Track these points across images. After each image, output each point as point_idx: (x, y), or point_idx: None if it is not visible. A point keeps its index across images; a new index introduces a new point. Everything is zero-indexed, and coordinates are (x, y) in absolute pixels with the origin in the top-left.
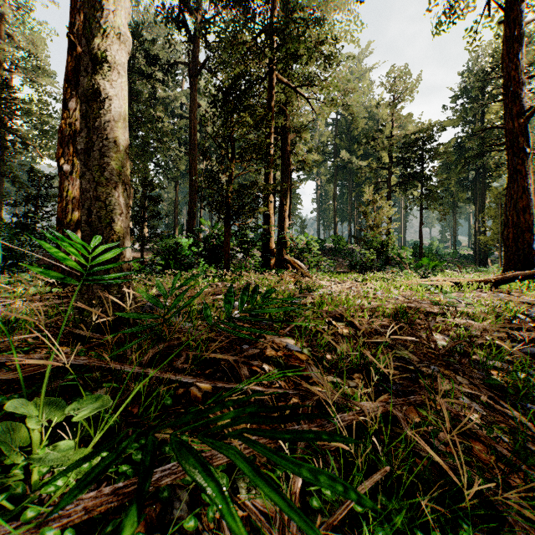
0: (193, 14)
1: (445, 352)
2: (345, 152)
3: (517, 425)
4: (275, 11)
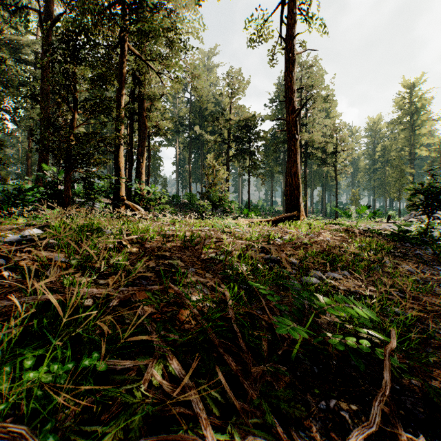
0: None
1: (210, 260)
2: (198, 127)
3: (217, 294)
4: None
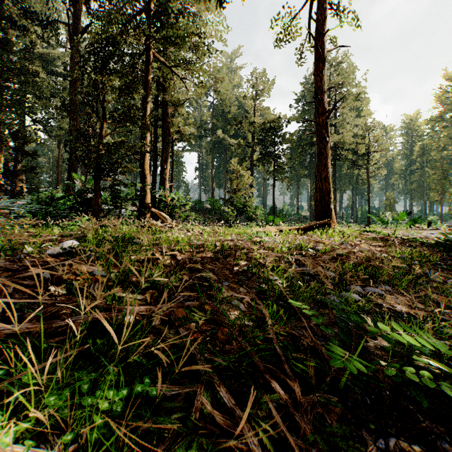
0: None
1: (242, 273)
2: (220, 131)
3: (255, 313)
4: None
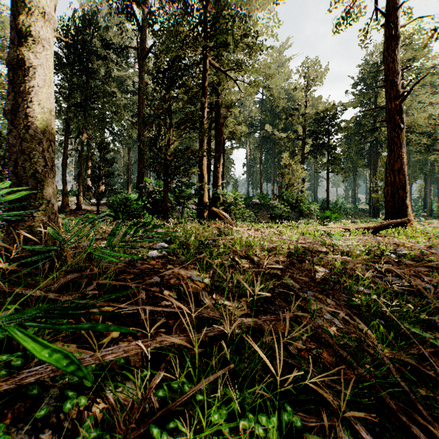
0: (142, 7)
1: (323, 281)
2: (269, 126)
3: (360, 333)
4: (208, 7)
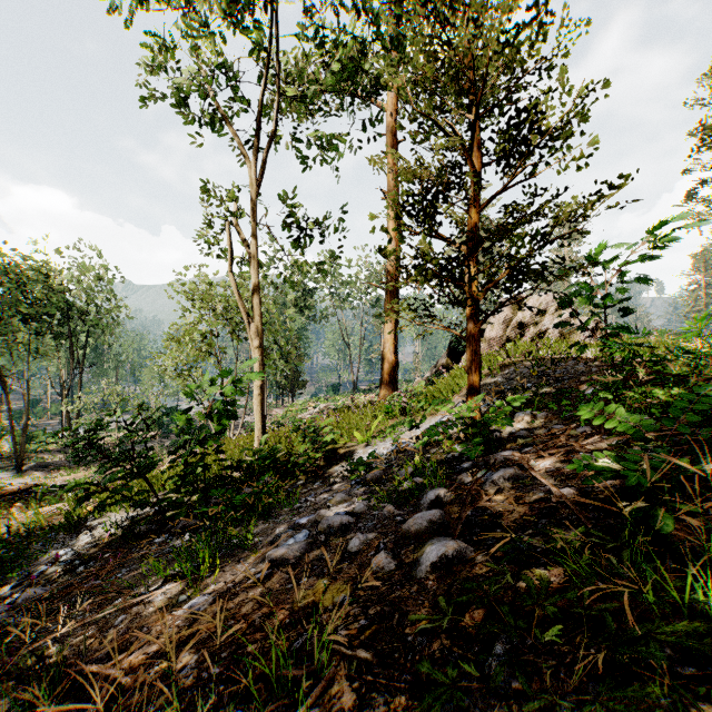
0: None
1: None
2: None
3: None
4: None
